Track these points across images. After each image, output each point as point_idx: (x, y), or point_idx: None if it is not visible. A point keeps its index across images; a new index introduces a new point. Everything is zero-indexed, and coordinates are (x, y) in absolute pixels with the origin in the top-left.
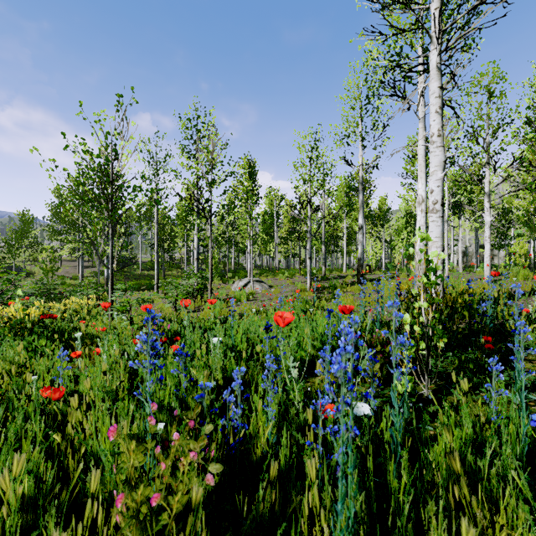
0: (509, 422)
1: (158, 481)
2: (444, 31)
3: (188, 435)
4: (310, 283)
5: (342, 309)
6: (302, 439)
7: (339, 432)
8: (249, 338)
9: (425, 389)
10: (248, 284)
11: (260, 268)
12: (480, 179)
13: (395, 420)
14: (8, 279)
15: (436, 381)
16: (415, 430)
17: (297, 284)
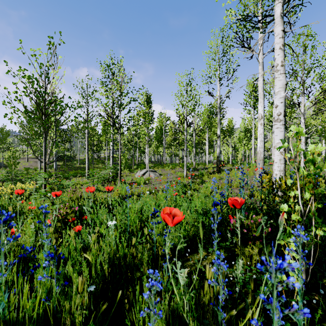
0: None
1: None
2: None
3: None
4: (186, 172)
5: (234, 204)
6: None
7: None
8: (143, 215)
9: None
10: (146, 173)
11: (154, 163)
12: (299, 103)
13: None
14: None
15: None
16: None
17: (178, 173)
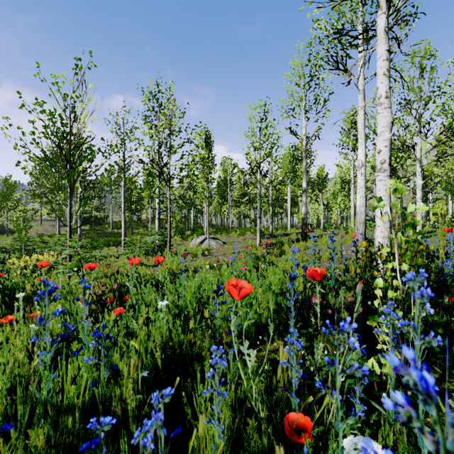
0: None
1: None
2: None
3: None
4: (259, 240)
5: (312, 275)
6: None
7: None
8: (202, 296)
9: None
10: (204, 241)
11: (215, 227)
12: (413, 146)
13: None
14: None
15: None
16: None
17: (248, 241)
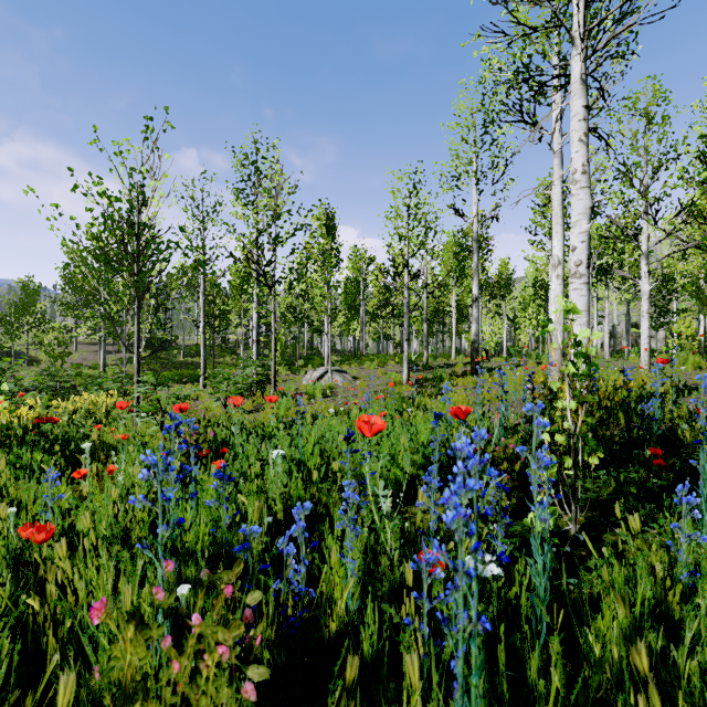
0: (700, 577)
1: (168, 692)
2: (590, 30)
3: (221, 608)
4: (407, 374)
5: (455, 412)
6: (398, 605)
7: (453, 600)
8: (325, 450)
9: (570, 523)
10: (325, 375)
11: (341, 354)
12: (635, 234)
13: (538, 582)
14: (0, 368)
15: (586, 512)
16: (566, 593)
17: (391, 375)
